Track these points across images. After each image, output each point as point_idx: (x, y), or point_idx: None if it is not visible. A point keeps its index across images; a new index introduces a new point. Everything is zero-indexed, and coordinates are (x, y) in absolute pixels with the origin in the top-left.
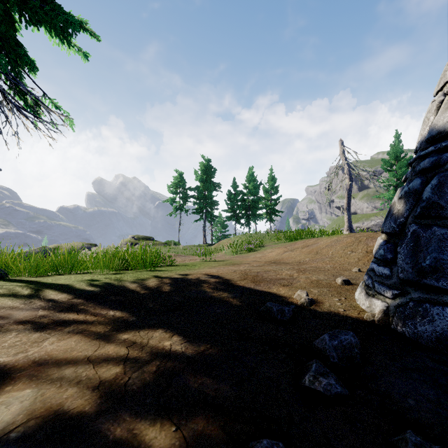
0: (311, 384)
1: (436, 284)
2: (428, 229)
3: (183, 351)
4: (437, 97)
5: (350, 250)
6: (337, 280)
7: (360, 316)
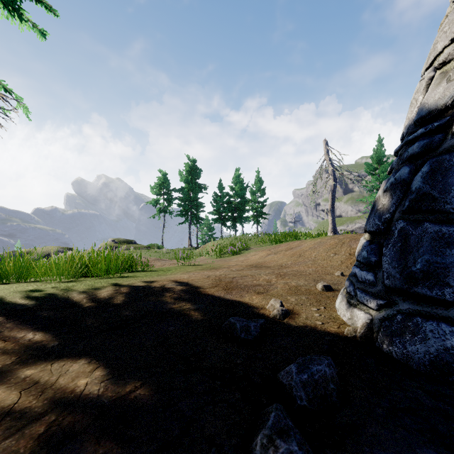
0: (263, 452)
1: (429, 293)
2: (418, 225)
3: (98, 395)
4: (427, 73)
5: (333, 252)
6: (318, 285)
7: (340, 331)
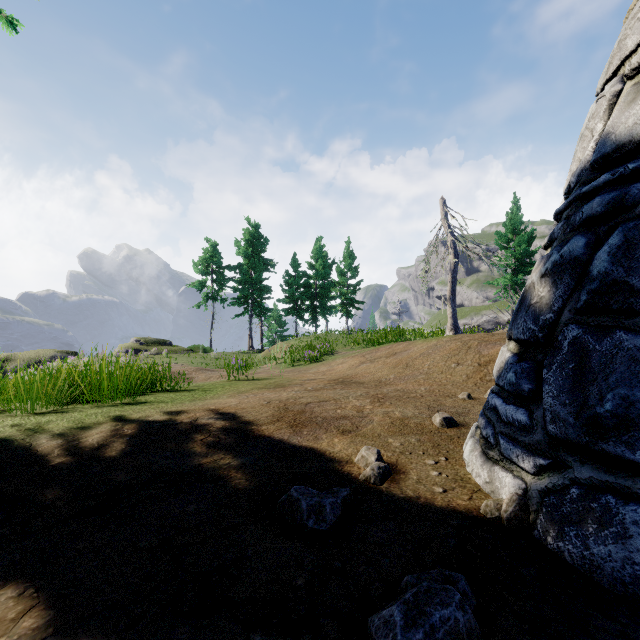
0: None
1: (629, 455)
2: (604, 335)
3: None
4: (610, 87)
5: (455, 361)
6: (434, 418)
7: (473, 506)
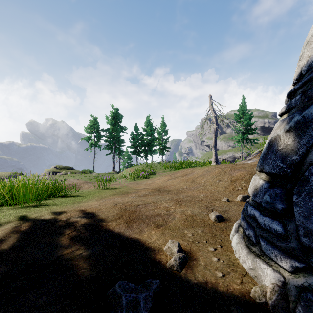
0: None
1: None
2: None
3: None
4: None
5: (218, 179)
6: (211, 215)
7: (244, 290)
